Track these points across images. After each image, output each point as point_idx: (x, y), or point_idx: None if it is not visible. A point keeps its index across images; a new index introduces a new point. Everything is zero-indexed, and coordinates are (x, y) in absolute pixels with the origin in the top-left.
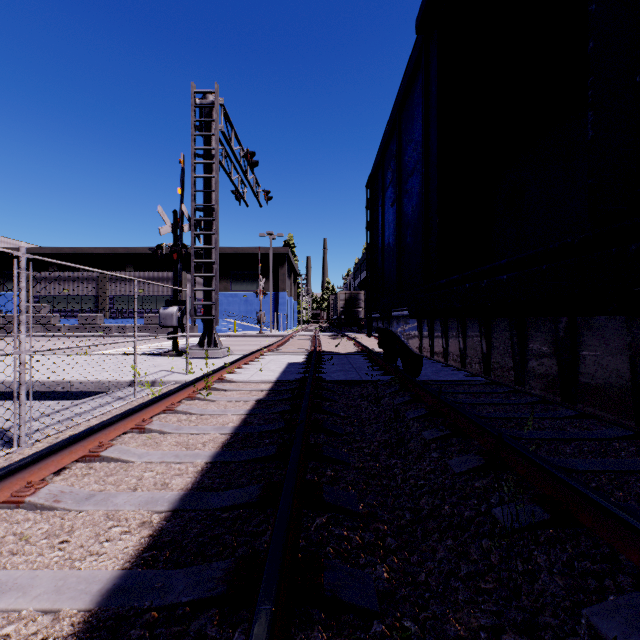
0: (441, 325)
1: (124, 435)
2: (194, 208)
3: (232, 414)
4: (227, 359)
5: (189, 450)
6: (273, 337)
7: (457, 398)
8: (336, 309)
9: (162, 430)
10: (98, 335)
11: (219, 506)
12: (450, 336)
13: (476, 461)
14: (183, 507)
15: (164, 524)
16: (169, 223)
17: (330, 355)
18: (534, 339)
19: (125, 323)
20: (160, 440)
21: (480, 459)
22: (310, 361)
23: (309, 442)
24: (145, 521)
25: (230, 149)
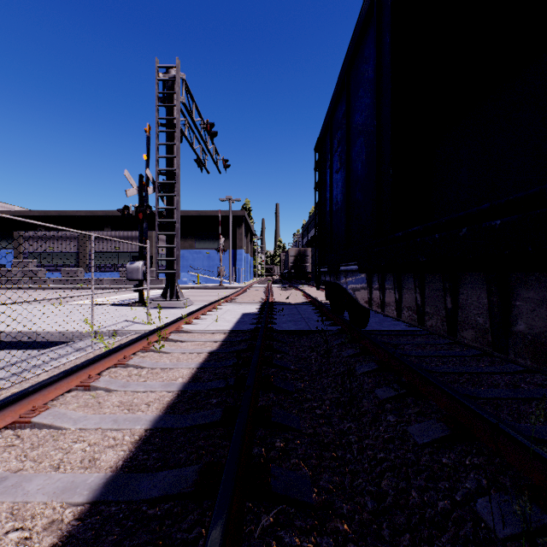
0: (394, 280)
1: (67, 393)
2: (158, 172)
3: (183, 368)
4: (187, 309)
5: (131, 412)
6: (231, 288)
7: (403, 350)
8: (287, 264)
9: (108, 388)
10: (78, 287)
11: (147, 497)
12: (404, 291)
13: (440, 430)
14: (104, 497)
15: (75, 526)
16: (135, 186)
17: (281, 305)
18: (523, 299)
19: (103, 276)
20: (103, 399)
21: (444, 428)
22: (263, 311)
23: (258, 404)
24: (54, 519)
25: (191, 120)
